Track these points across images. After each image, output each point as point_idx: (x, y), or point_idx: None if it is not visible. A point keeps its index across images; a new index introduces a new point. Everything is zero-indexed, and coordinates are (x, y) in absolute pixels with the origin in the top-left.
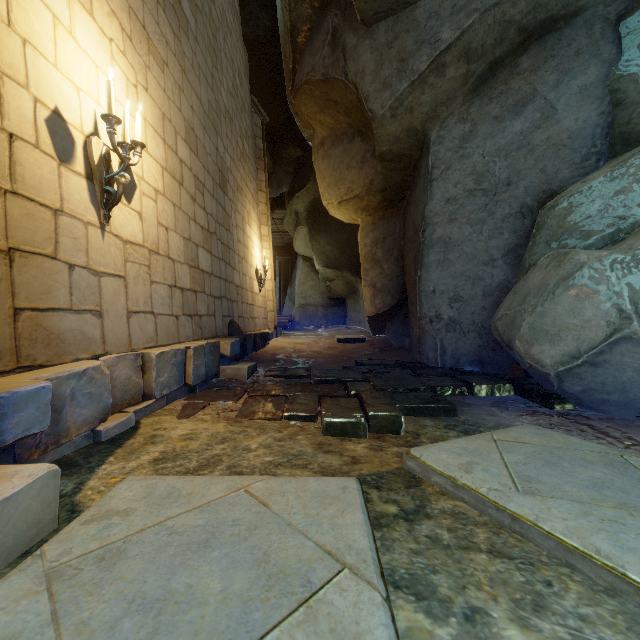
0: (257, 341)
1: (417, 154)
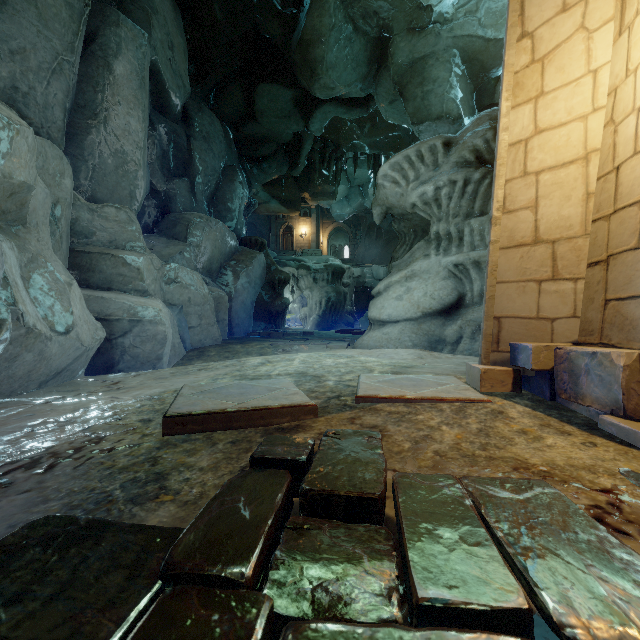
0: None
1: None
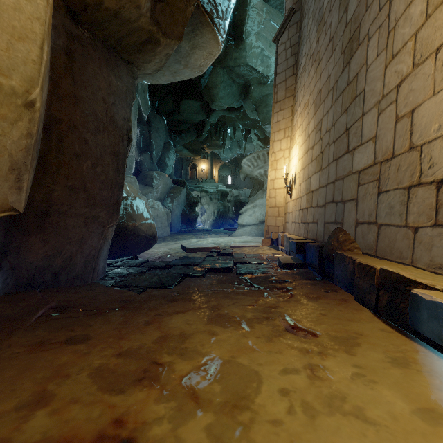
0: (356, 278)
1: (127, 57)
